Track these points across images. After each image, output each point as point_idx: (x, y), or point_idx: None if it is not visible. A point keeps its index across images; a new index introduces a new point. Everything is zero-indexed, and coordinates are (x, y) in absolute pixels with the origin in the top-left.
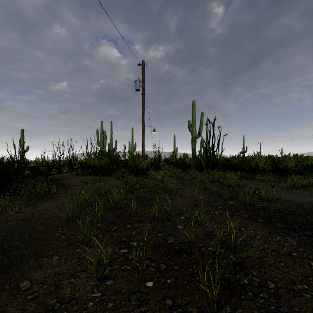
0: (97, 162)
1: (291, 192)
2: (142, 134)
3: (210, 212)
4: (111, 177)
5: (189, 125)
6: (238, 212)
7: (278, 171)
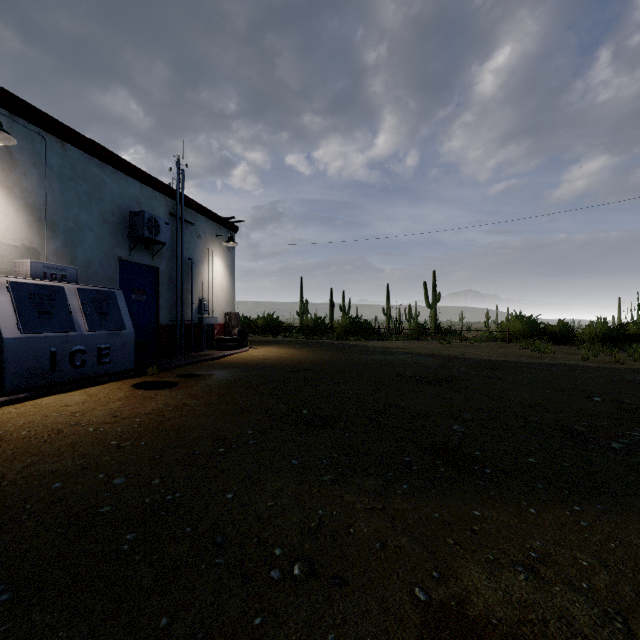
0: None
1: None
2: None
3: None
4: None
5: None
6: None
7: None
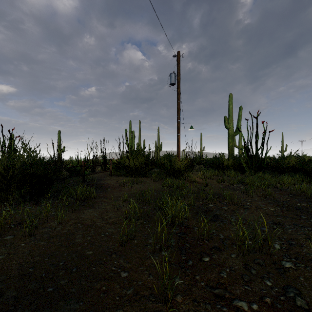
0: (132, 162)
1: None
2: (178, 131)
3: None
4: (146, 179)
5: (225, 121)
6: None
7: None
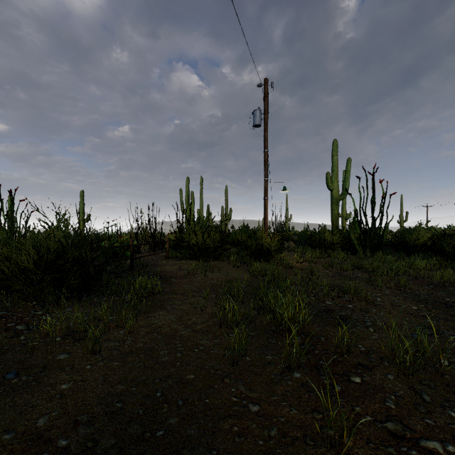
0: (201, 239)
1: None
2: (265, 194)
3: None
4: (221, 263)
5: (327, 179)
6: None
7: None
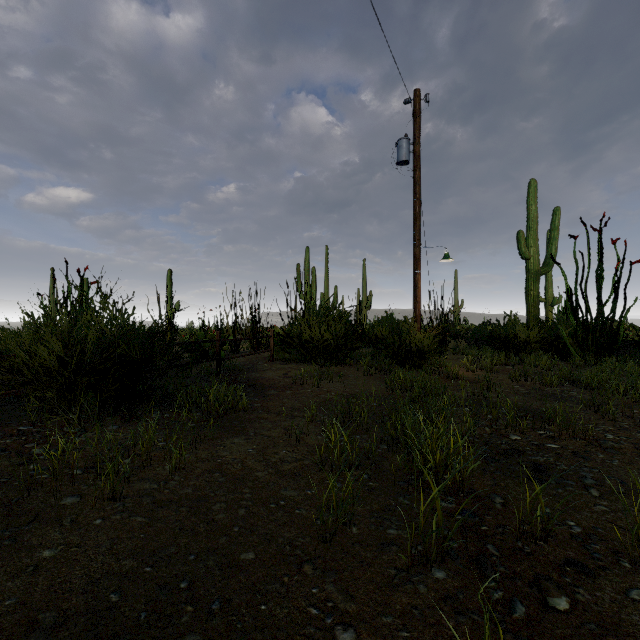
0: (316, 333)
1: None
2: (415, 266)
3: None
4: (346, 369)
5: (519, 242)
6: None
7: None
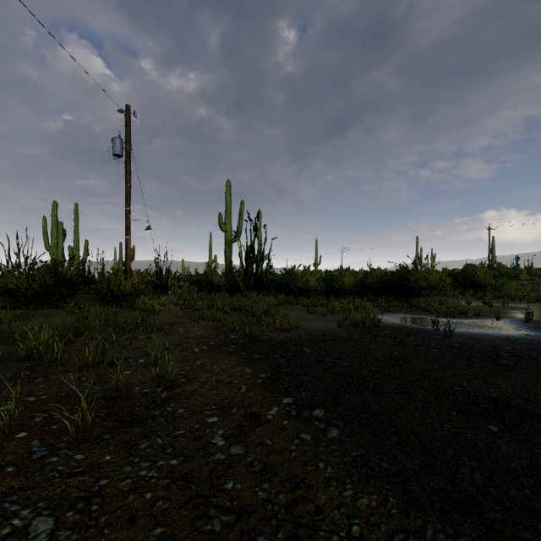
0: (24, 283)
1: (325, 319)
2: (126, 233)
3: (188, 349)
4: (58, 311)
5: (220, 220)
6: (226, 347)
7: (334, 292)
